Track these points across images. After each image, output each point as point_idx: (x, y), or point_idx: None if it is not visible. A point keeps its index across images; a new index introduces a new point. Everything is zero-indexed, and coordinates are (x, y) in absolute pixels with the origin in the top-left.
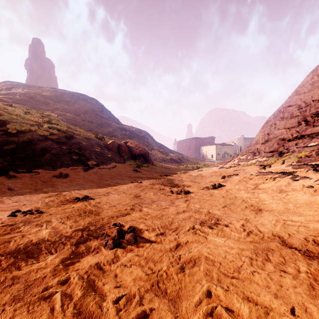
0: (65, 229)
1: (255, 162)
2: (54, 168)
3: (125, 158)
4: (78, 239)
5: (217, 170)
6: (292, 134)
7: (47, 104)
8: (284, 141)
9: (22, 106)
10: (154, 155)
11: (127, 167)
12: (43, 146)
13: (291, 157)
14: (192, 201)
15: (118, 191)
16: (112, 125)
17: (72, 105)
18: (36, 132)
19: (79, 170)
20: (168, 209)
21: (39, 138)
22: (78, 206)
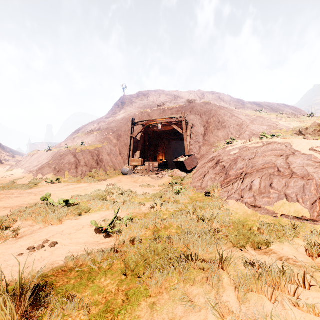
0: None
1: None
2: None
3: None
4: None
5: None
6: None
7: None
8: None
9: None
10: (2, 158)
11: None
12: None
13: None
14: None
15: None
16: None
17: None
18: None
19: None
20: None
21: None
22: None
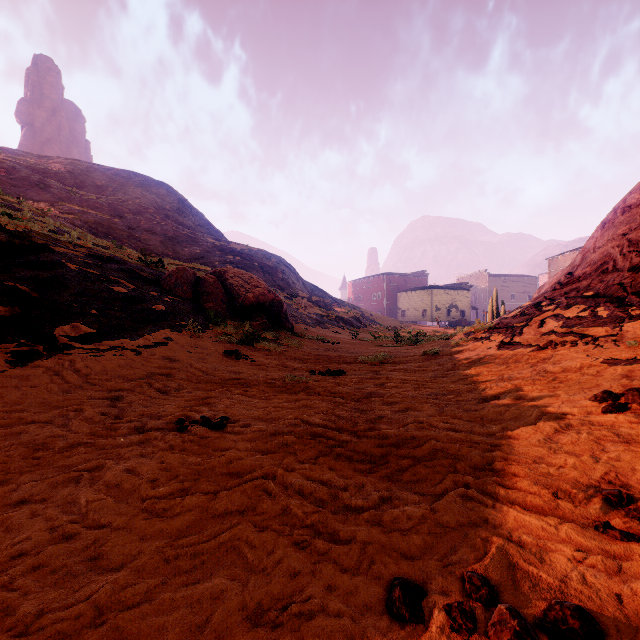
0: None
1: None
2: None
3: (211, 314)
4: None
5: (499, 354)
6: None
7: (42, 189)
8: None
9: None
10: (297, 309)
11: (209, 342)
12: None
13: None
14: None
15: None
16: (203, 241)
17: (110, 195)
18: None
19: None
20: None
21: None
22: None
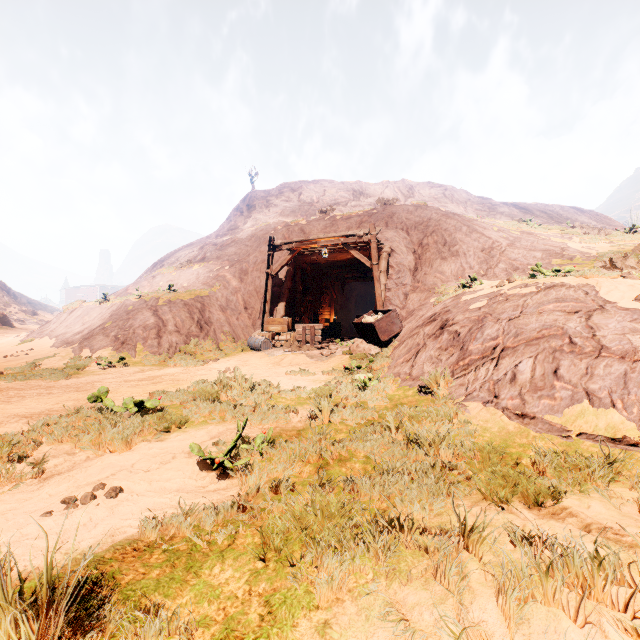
0: None
1: None
2: None
3: None
4: None
5: None
6: None
7: None
8: None
9: None
10: (12, 316)
11: None
12: None
13: None
14: None
15: None
16: None
17: None
18: None
19: None
20: None
21: None
22: None
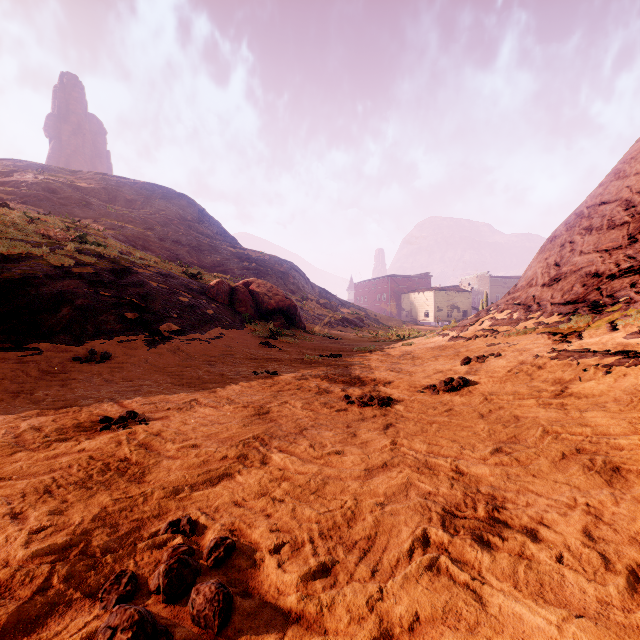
0: (7, 546)
1: (534, 325)
2: (79, 339)
3: (246, 317)
4: (21, 607)
5: (446, 344)
6: (617, 264)
7: (85, 206)
8: (599, 278)
9: (32, 208)
10: (307, 311)
11: (248, 336)
12: (55, 291)
13: (633, 314)
14: (401, 427)
15: (219, 396)
16: (222, 249)
17: (139, 208)
18: (45, 259)
19: (136, 343)
20: (341, 455)
21: (49, 273)
22: (96, 447)
